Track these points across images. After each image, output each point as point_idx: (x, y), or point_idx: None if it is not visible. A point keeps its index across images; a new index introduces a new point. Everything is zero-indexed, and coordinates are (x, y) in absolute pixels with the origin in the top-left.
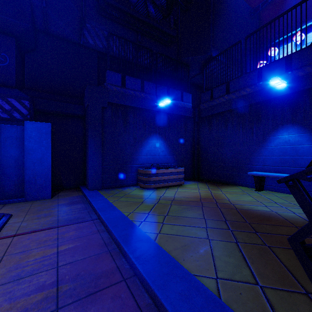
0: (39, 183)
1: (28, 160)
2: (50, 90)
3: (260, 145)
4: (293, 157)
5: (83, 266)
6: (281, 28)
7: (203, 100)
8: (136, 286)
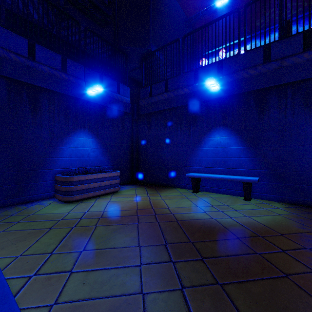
0: None
1: None
2: None
3: (196, 146)
4: (223, 158)
5: None
6: (209, 43)
7: (142, 96)
8: None
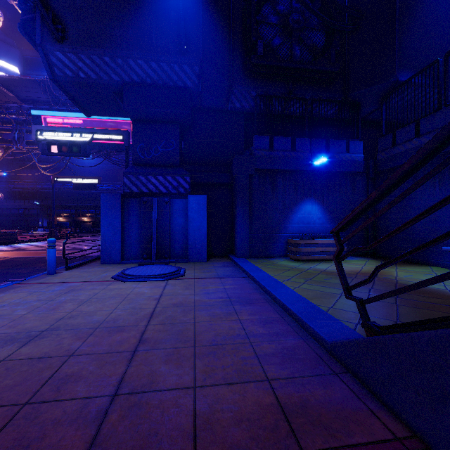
0: (198, 248)
1: (190, 227)
2: (202, 162)
3: None
4: None
5: (242, 295)
6: None
7: (381, 147)
8: (275, 305)
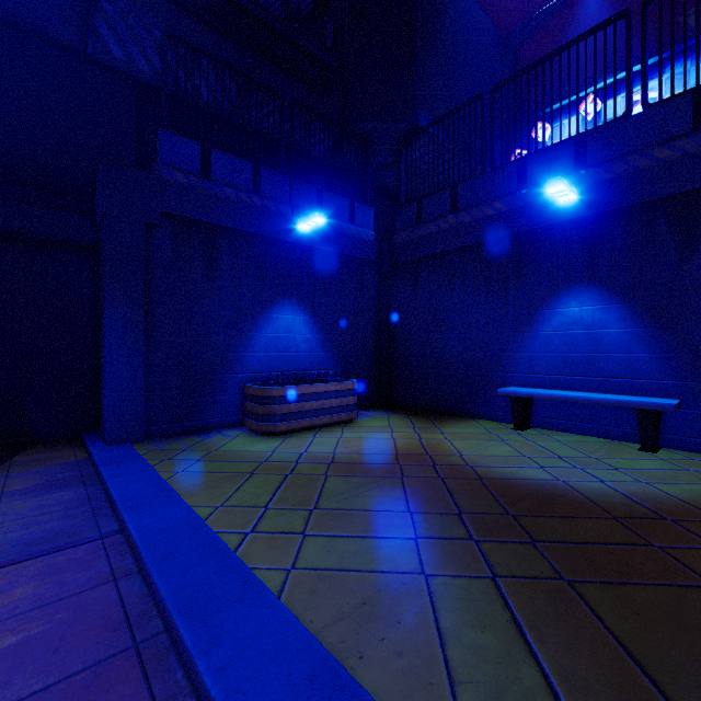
0: None
1: None
2: None
3: (522, 328)
4: (589, 354)
5: None
6: (557, 84)
7: (400, 223)
8: None
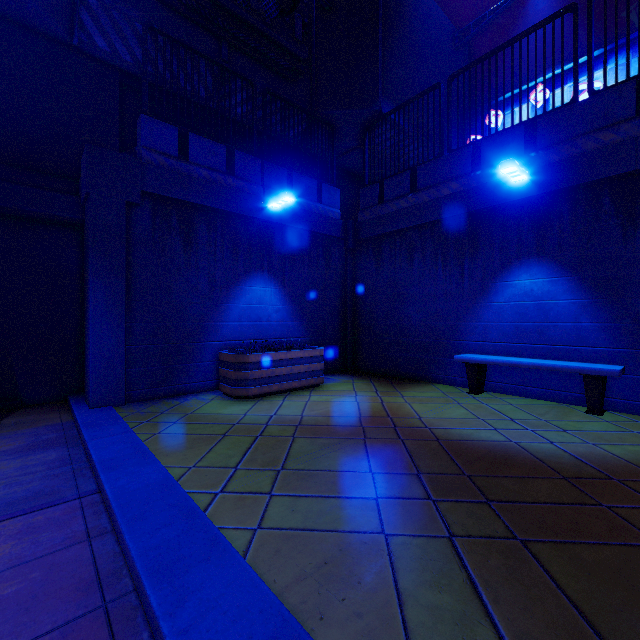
0: None
1: None
2: None
3: (476, 300)
4: (539, 324)
5: None
6: (508, 75)
7: (364, 203)
8: None
